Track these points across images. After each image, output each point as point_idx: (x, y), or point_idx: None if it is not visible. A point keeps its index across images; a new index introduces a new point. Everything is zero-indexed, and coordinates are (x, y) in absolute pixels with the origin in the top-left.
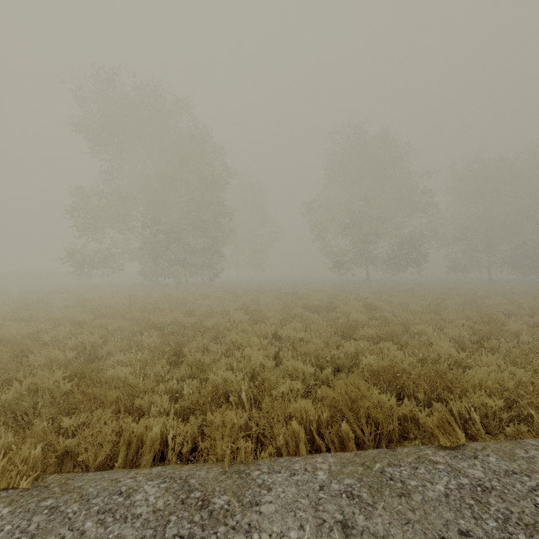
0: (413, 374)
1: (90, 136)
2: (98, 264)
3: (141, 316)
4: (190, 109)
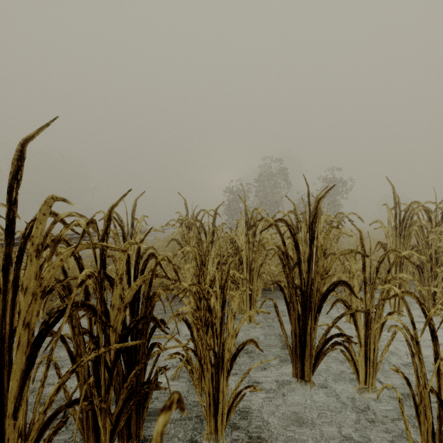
0: None
1: None
2: None
3: None
4: None
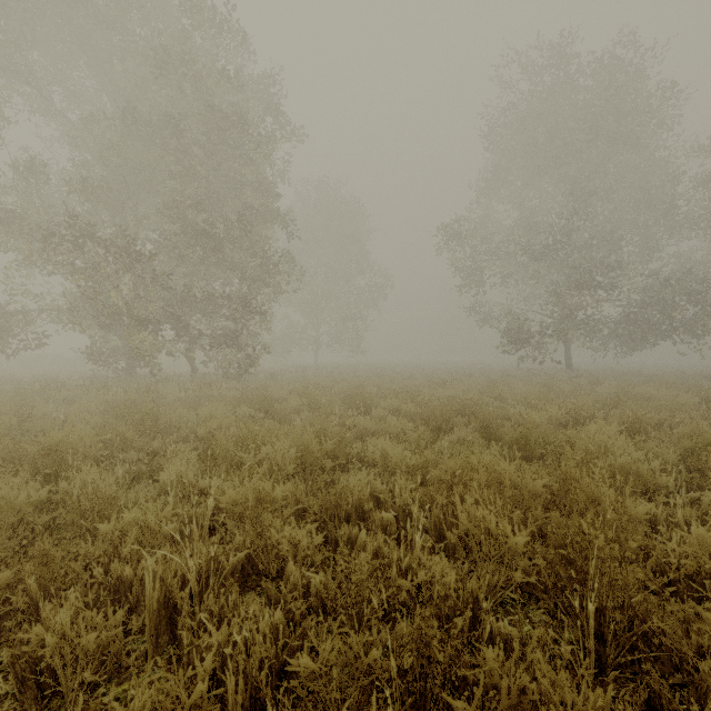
0: None
1: None
2: None
3: None
4: None
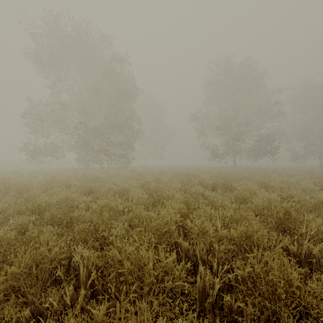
0: None
1: (38, 60)
2: (46, 154)
3: (33, 194)
4: (110, 42)
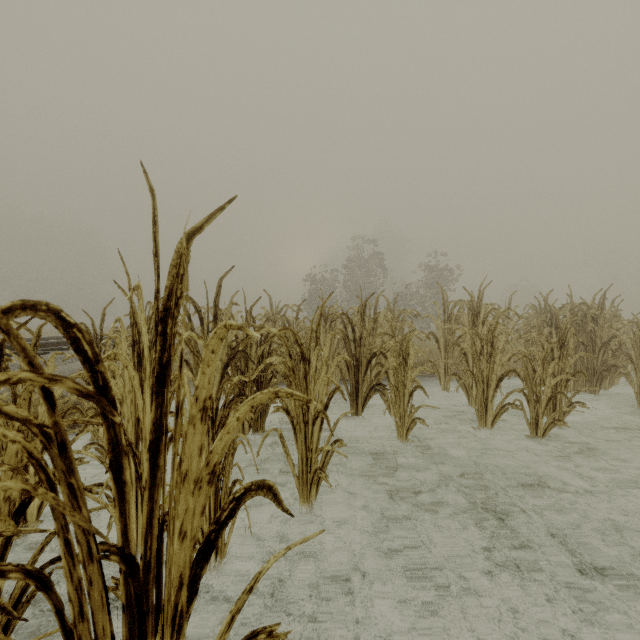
0: None
1: None
2: None
3: None
4: None
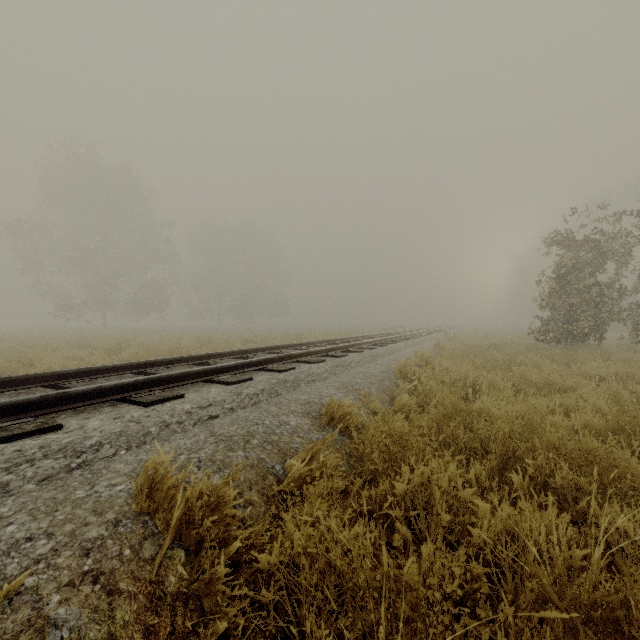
0: (167, 354)
1: None
2: None
3: None
4: None
